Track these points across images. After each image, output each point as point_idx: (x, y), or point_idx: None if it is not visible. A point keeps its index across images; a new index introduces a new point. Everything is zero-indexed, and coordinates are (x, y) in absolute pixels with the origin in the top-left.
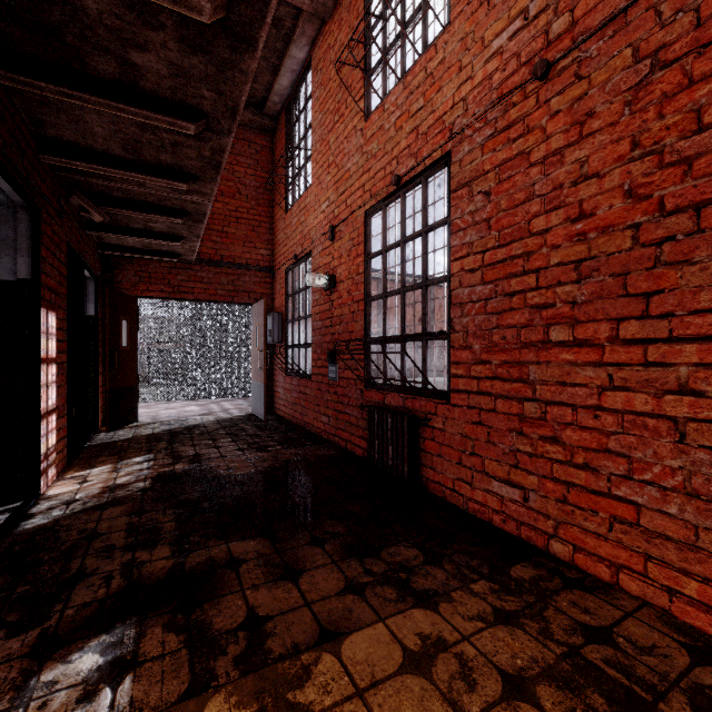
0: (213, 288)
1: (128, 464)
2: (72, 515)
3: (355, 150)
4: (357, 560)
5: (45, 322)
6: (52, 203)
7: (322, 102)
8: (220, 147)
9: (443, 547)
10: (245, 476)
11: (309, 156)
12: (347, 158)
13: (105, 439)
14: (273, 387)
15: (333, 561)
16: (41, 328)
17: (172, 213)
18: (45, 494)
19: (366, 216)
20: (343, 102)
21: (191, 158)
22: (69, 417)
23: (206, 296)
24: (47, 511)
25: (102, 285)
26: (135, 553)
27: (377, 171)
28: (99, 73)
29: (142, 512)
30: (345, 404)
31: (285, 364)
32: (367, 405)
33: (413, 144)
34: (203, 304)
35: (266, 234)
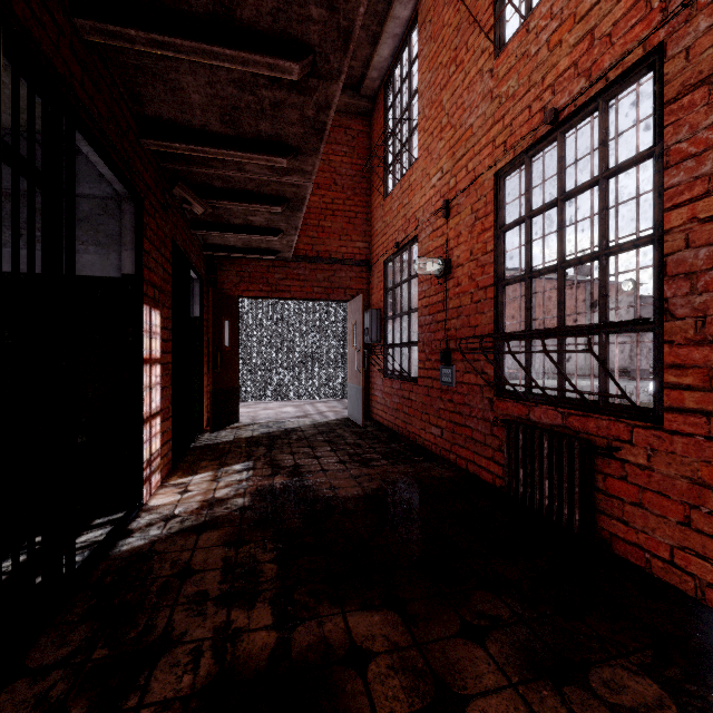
0: (309, 286)
1: (228, 472)
2: (168, 537)
3: (480, 99)
4: (551, 687)
5: (148, 320)
6: (156, 195)
7: (431, 59)
8: (326, 100)
9: (703, 686)
10: (351, 500)
11: (414, 127)
12: (468, 113)
13: (208, 441)
14: (369, 390)
15: (509, 682)
16: (144, 326)
17: (271, 200)
18: (147, 504)
19: (497, 178)
20: (462, 47)
21: (293, 123)
22: (174, 419)
23: (302, 294)
24: (145, 527)
25: (207, 286)
26: (229, 611)
27: (517, 115)
28: (191, 7)
29: (240, 542)
30: (465, 415)
31: (385, 365)
32: (503, 420)
33: (582, 57)
34: (298, 304)
35: (362, 225)
